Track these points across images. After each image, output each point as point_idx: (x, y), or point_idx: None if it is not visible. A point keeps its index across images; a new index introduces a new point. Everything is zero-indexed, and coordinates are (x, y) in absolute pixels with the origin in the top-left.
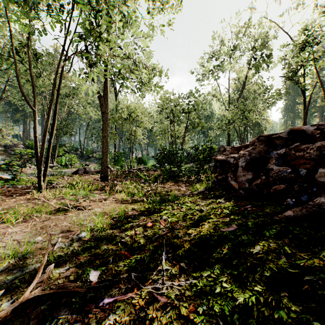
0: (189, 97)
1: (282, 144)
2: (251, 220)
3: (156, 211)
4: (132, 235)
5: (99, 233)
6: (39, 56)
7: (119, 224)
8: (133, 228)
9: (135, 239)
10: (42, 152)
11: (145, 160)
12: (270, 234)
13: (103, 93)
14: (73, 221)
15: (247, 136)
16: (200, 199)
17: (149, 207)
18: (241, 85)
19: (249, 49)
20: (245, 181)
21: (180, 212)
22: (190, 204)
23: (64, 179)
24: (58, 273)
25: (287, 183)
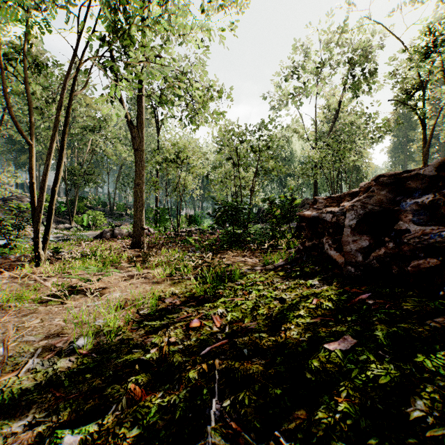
0: (260, 129)
1: (423, 187)
2: (381, 327)
3: (208, 298)
4: (163, 347)
5: (110, 340)
6: (40, 66)
7: (145, 323)
8: (167, 331)
9: (167, 355)
10: (39, 205)
11: (198, 219)
12: (434, 366)
13: (137, 122)
14: (73, 316)
15: (340, 186)
16: (279, 278)
17: (198, 291)
18: (333, 115)
19: (344, 62)
20: (357, 250)
21: (246, 302)
22: (263, 287)
23: (81, 245)
24: (4, 436)
25: (441, 255)
